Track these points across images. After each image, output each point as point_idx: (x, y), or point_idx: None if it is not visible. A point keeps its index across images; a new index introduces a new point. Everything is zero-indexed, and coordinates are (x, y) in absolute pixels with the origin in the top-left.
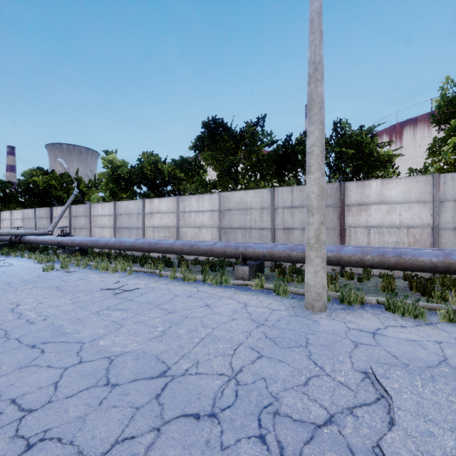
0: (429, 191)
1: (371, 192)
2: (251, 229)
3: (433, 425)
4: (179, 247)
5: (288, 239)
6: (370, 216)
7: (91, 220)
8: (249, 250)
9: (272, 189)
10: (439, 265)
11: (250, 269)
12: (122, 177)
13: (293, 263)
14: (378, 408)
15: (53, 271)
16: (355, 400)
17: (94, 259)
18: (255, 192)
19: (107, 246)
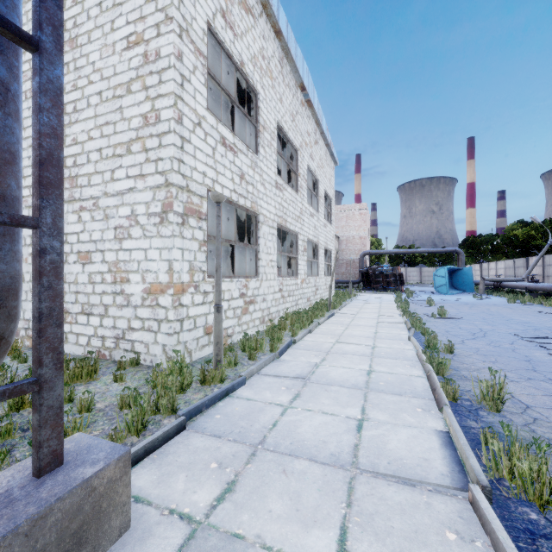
0: None
1: None
2: None
3: None
4: None
5: None
6: None
7: None
8: None
9: None
10: None
11: None
12: None
13: None
14: None
15: (514, 303)
16: None
17: None
18: None
19: None
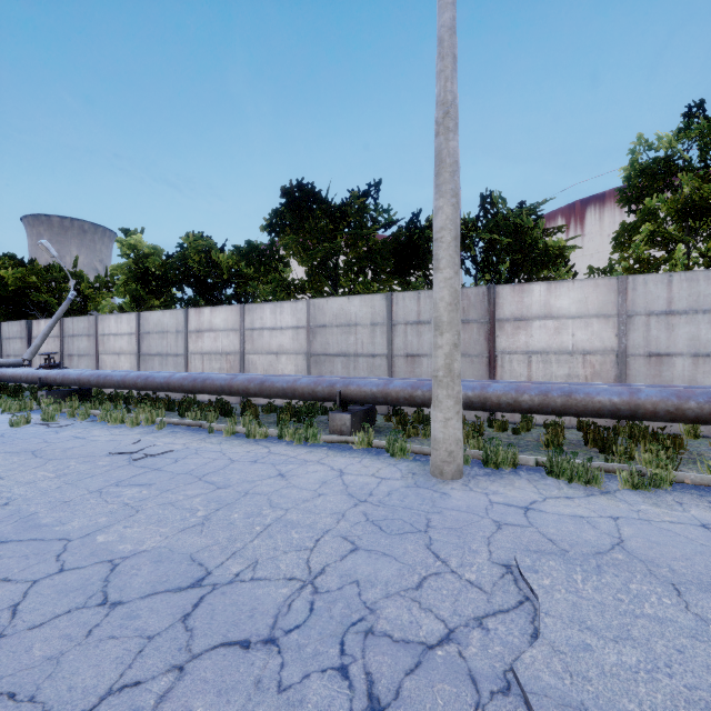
0: (613, 300)
1: (533, 300)
2: (357, 356)
3: (591, 635)
4: (243, 385)
5: (412, 371)
6: (532, 337)
7: (98, 342)
8: (350, 388)
9: (389, 295)
10: (623, 407)
11: (353, 418)
12: (152, 273)
13: (419, 409)
14: (519, 616)
15: (29, 425)
16: (488, 605)
17: (102, 406)
18: (363, 298)
19: (123, 383)
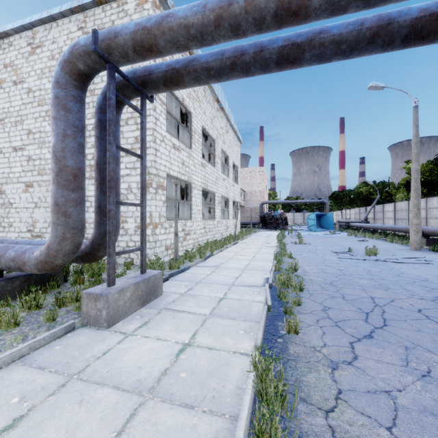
0: None
1: None
2: None
3: None
4: (401, 229)
5: None
6: None
7: (383, 214)
8: (425, 230)
9: None
10: None
11: (427, 240)
12: (410, 183)
13: None
14: None
15: (351, 236)
16: None
17: (373, 235)
18: None
19: (377, 228)
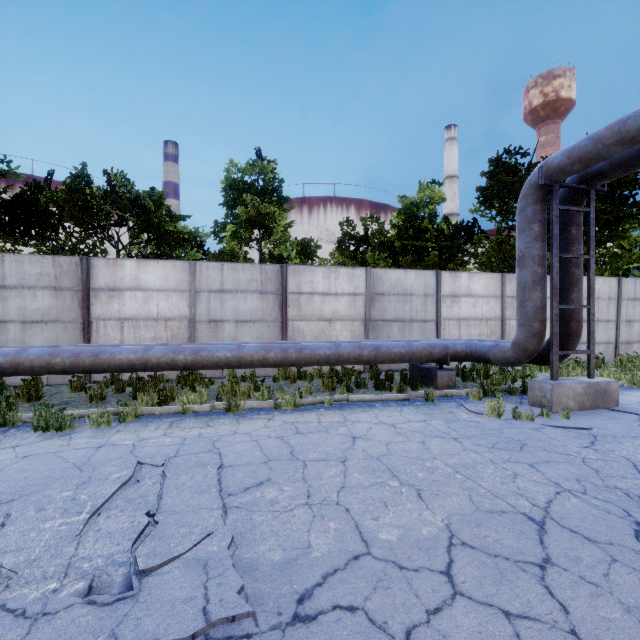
0: (186, 279)
1: (125, 274)
2: None
3: None
4: None
5: None
6: (125, 306)
7: None
8: None
9: None
10: (137, 362)
11: None
12: None
13: None
14: None
15: None
16: None
17: None
18: None
19: None
